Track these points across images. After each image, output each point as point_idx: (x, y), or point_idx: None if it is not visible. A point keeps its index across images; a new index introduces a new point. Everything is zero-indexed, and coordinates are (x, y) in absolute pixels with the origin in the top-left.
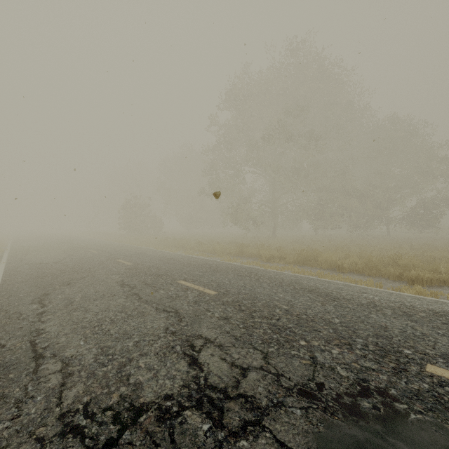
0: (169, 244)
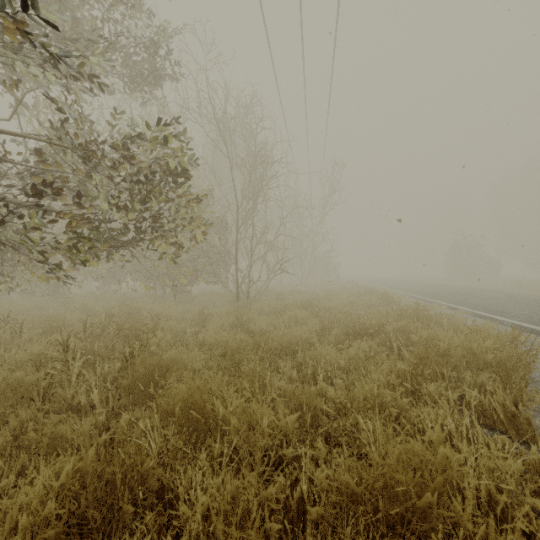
0: (523, 288)
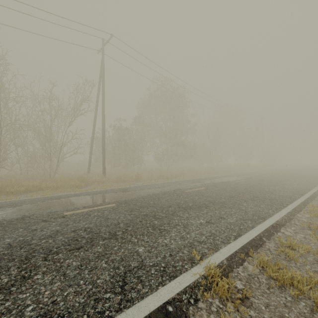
0: None
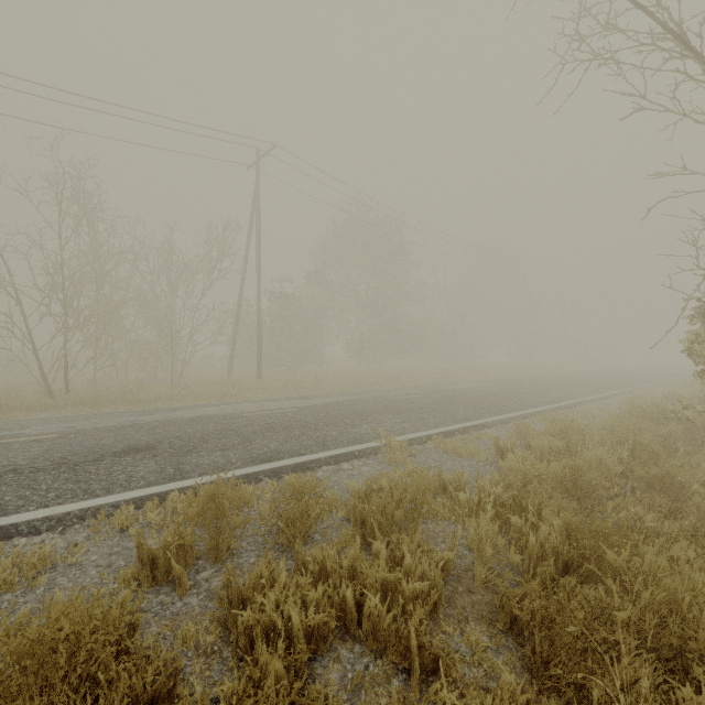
0: None
